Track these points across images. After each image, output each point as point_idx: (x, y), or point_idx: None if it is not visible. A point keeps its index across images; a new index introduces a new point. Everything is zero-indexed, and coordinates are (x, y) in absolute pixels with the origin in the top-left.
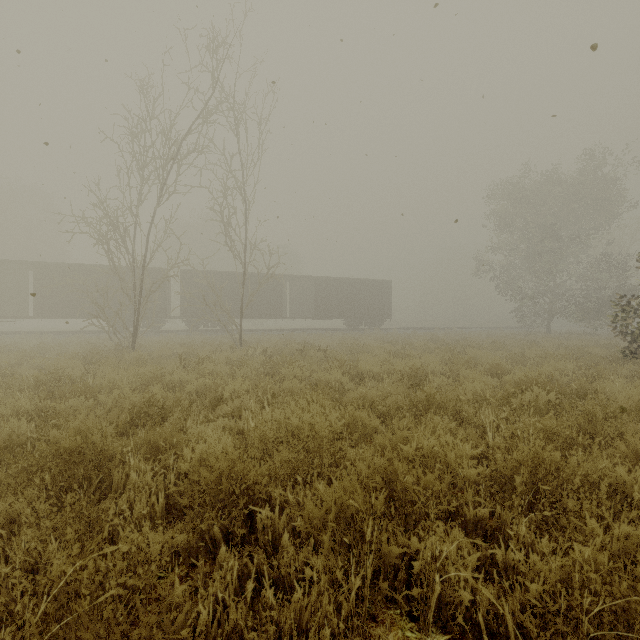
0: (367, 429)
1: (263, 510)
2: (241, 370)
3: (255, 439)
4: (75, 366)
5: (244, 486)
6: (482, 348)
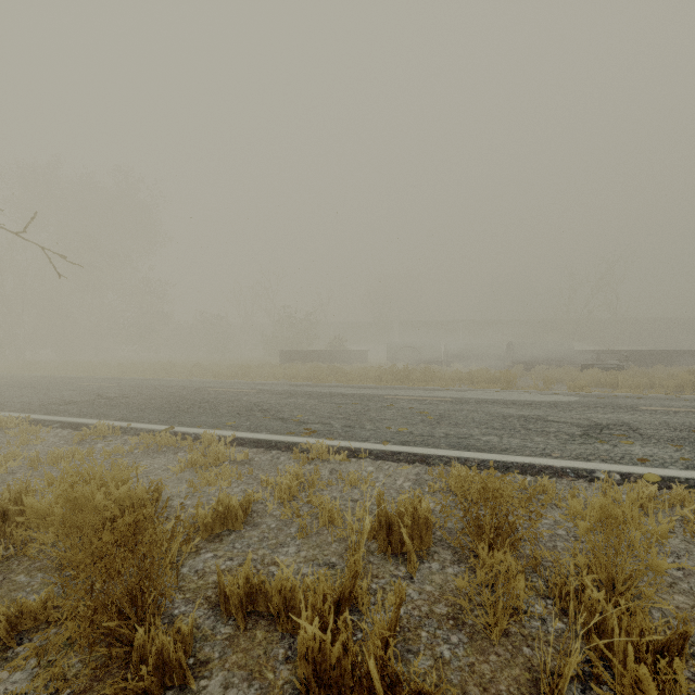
0: None
1: None
2: None
3: None
4: None
5: None
6: None
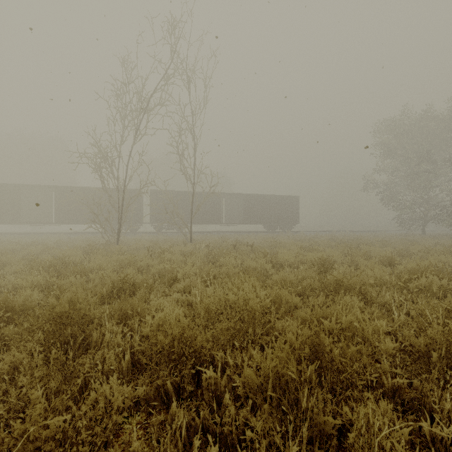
0: (288, 305)
1: (207, 370)
2: (191, 258)
3: (201, 310)
4: (77, 254)
5: (192, 350)
6: (372, 245)
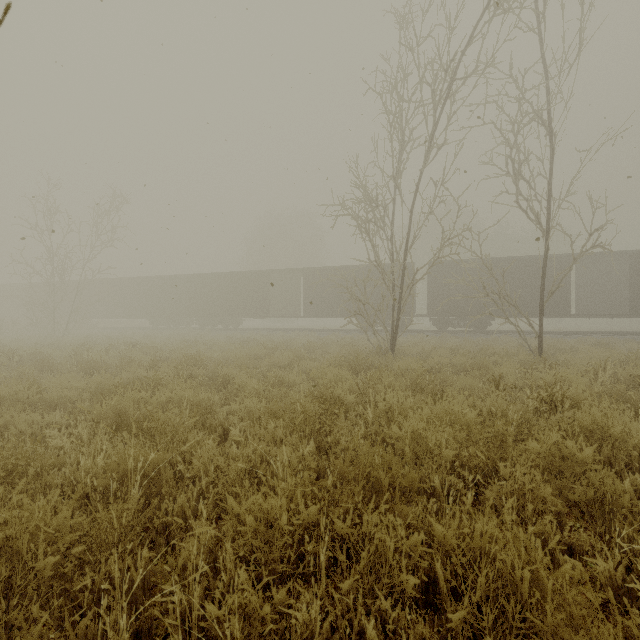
0: None
1: None
2: None
3: None
4: (343, 378)
5: None
6: None
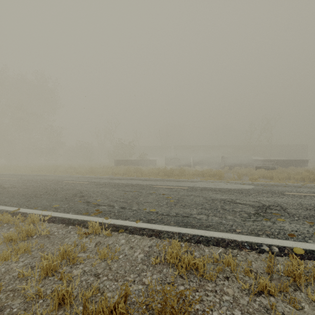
0: None
1: None
2: None
3: None
4: None
5: None
6: None
